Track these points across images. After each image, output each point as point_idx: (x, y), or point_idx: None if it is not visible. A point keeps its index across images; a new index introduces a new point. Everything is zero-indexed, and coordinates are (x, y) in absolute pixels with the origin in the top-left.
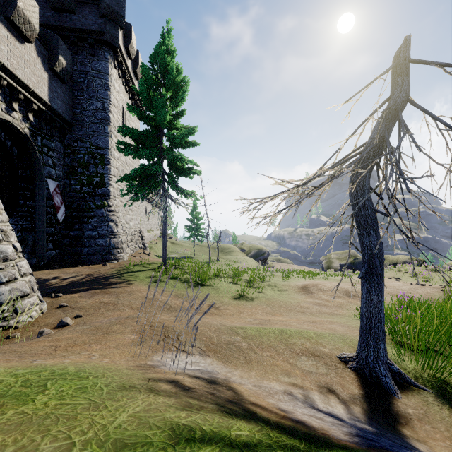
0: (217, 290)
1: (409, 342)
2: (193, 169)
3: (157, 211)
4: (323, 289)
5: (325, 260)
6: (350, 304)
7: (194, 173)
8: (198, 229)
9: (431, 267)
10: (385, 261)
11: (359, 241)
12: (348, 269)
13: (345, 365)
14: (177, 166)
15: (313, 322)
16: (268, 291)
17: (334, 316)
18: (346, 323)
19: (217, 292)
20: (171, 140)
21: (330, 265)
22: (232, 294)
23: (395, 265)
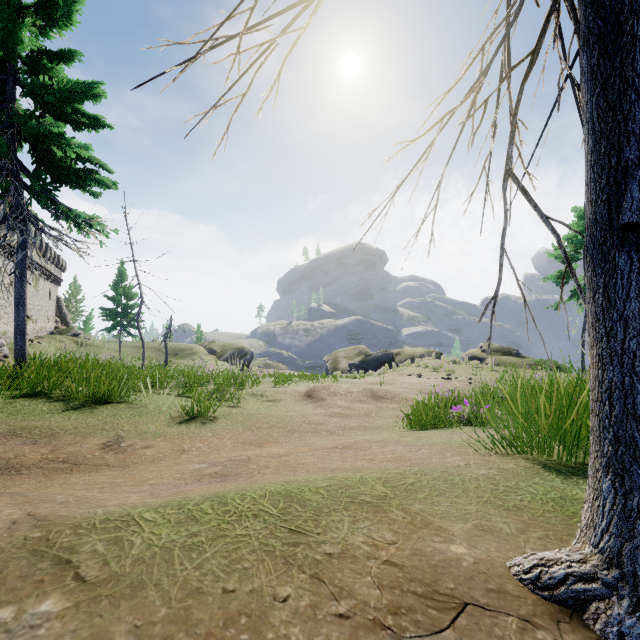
0: (140, 410)
1: (556, 459)
2: (97, 173)
3: (45, 286)
4: (338, 392)
5: (331, 360)
6: (381, 409)
7: (99, 181)
8: (127, 315)
9: (451, 358)
10: (401, 356)
11: (598, 98)
12: (359, 369)
13: (582, 626)
14: (56, 159)
15: (347, 447)
16: (250, 403)
17: (368, 430)
18: (403, 439)
19: (136, 414)
20: (36, 96)
21: (336, 366)
22: (174, 414)
23: (412, 360)
